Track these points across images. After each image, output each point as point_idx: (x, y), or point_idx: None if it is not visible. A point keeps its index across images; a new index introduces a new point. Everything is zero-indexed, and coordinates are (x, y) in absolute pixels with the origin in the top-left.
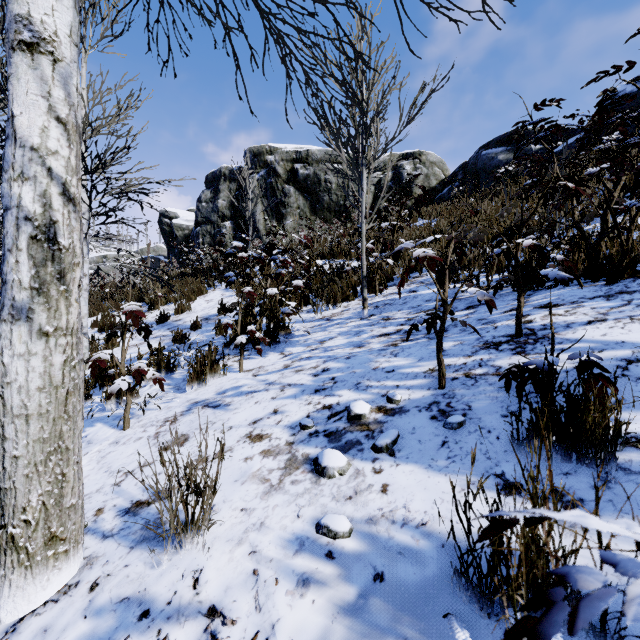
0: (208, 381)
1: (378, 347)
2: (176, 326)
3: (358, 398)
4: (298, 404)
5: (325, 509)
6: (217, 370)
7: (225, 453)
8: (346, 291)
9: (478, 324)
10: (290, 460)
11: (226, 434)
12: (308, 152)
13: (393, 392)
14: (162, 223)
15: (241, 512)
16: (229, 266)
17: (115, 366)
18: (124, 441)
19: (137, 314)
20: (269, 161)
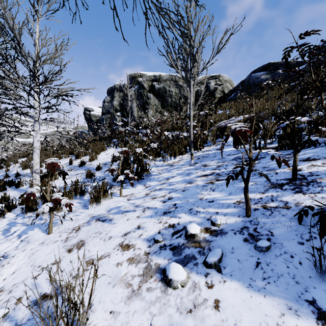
0: (102, 202)
1: (201, 184)
2: (89, 168)
3: (191, 220)
4: (153, 222)
5: (171, 320)
6: (107, 195)
7: (105, 258)
8: (181, 149)
9: (263, 170)
10: (146, 268)
11: (107, 242)
12: (160, 76)
13: (215, 218)
14: (85, 113)
15: (110, 315)
16: (115, 135)
17: (51, 192)
18: (47, 242)
19: (54, 165)
20: (140, 81)
